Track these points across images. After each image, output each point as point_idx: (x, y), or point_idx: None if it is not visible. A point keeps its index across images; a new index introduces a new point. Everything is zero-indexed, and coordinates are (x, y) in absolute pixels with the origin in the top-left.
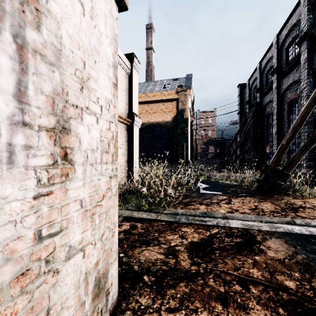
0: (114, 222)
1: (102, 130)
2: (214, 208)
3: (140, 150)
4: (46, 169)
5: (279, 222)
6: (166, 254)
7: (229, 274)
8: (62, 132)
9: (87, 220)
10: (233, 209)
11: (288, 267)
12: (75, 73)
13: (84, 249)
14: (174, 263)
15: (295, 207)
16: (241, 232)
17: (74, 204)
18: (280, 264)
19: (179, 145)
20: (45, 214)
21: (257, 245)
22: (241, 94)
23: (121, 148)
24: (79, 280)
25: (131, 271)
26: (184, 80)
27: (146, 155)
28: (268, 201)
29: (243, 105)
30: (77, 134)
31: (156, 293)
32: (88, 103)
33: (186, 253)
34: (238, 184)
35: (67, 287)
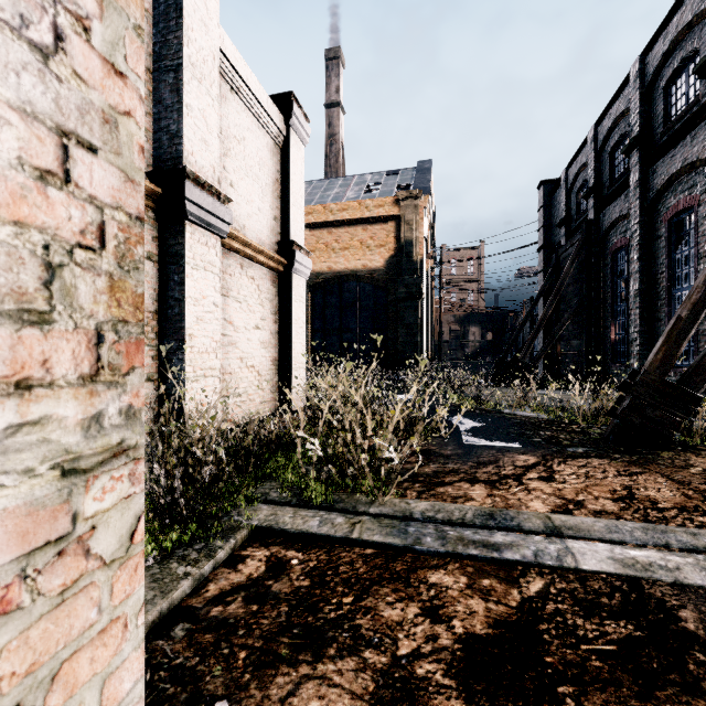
0: None
1: None
2: (512, 494)
3: (311, 336)
4: None
5: None
6: (384, 704)
7: None
8: None
9: None
10: (567, 500)
11: None
12: None
13: None
14: None
15: None
16: (622, 594)
17: None
18: None
19: (403, 323)
20: None
21: (700, 657)
22: (547, 205)
23: (261, 330)
24: None
25: None
26: (414, 175)
27: (326, 347)
28: (653, 470)
29: (552, 231)
30: None
31: None
32: None
33: (457, 696)
34: (552, 418)
35: None
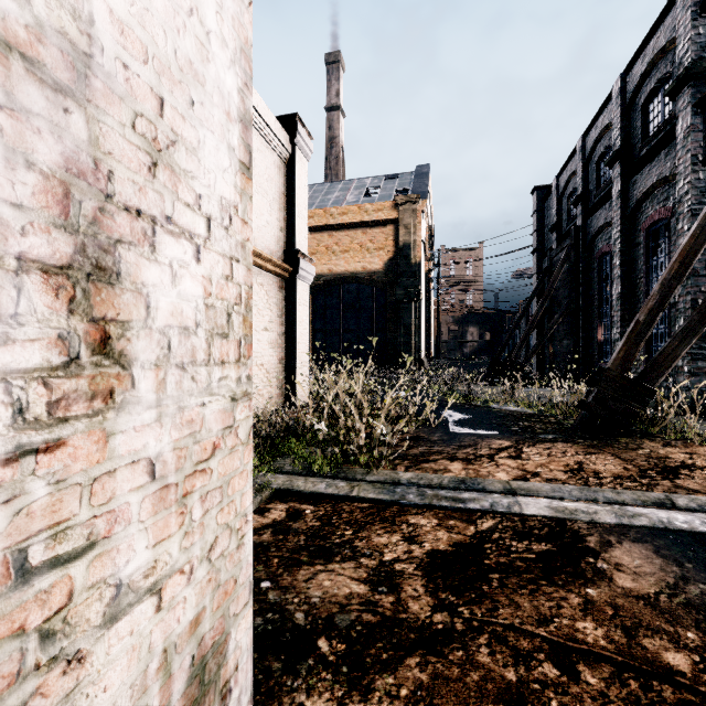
0: (243, 511)
1: (212, 278)
2: (483, 468)
3: (312, 336)
4: (42, 378)
5: (638, 504)
6: (373, 582)
7: (527, 635)
8: (94, 279)
9: (168, 513)
10: (527, 471)
11: (669, 617)
12: (134, 123)
13: (159, 587)
14: (392, 605)
15: (670, 465)
16: (550, 528)
17: (130, 472)
18: (649, 608)
19: (401, 324)
20: (39, 503)
21: (591, 560)
22: (540, 210)
23: (269, 331)
24: (146, 672)
25: (288, 626)
26: (412, 179)
27: (327, 347)
28: (607, 451)
29: (545, 235)
30: (140, 286)
31: (348, 684)
32: (171, 207)
33: (421, 579)
34: (534, 412)
35: (111, 695)
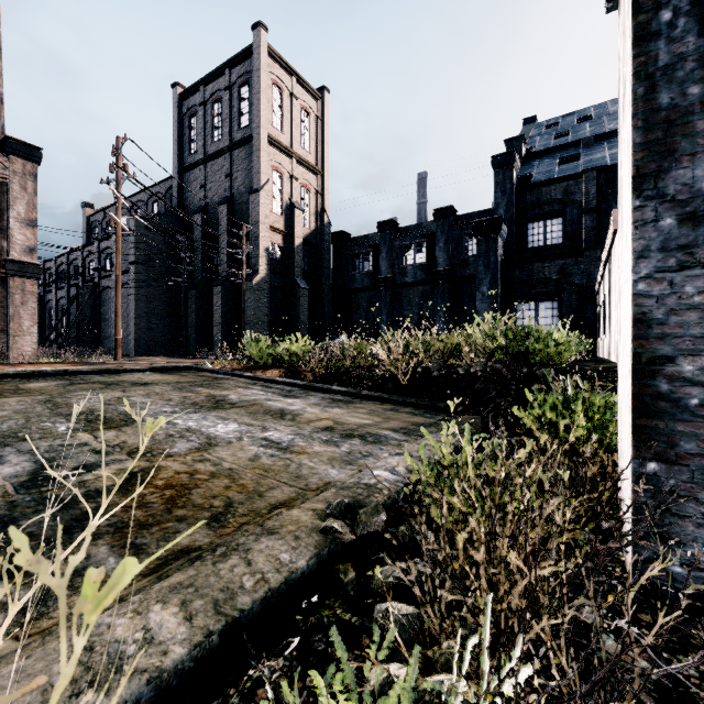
0: None
1: None
2: None
3: None
4: None
5: None
6: None
7: None
8: None
9: None
10: None
11: None
12: None
13: None
14: None
15: None
16: None
17: None
18: None
19: None
20: None
21: None
22: None
23: None
24: None
25: None
26: None
27: None
28: None
29: None
30: None
31: None
32: None
33: None
34: None
35: None
